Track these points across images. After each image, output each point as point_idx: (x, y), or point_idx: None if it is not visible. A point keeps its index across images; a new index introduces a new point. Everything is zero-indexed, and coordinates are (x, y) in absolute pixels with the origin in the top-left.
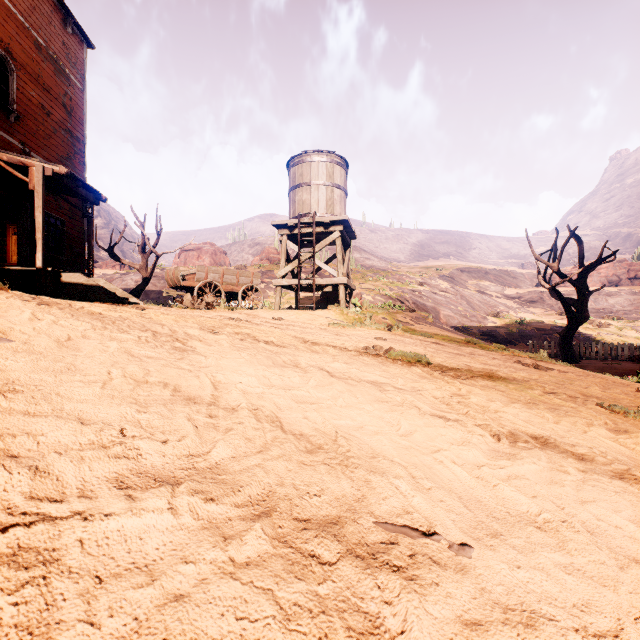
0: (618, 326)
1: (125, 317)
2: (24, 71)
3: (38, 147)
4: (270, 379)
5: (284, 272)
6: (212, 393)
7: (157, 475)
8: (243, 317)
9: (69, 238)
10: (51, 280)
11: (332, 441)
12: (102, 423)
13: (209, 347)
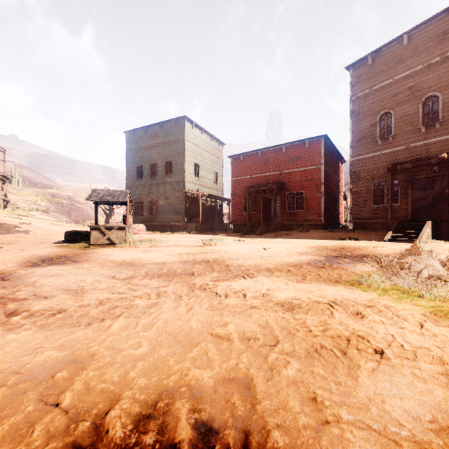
0: None
1: None
2: None
3: None
4: None
5: None
6: None
7: None
8: None
9: None
10: None
11: None
12: None
13: None
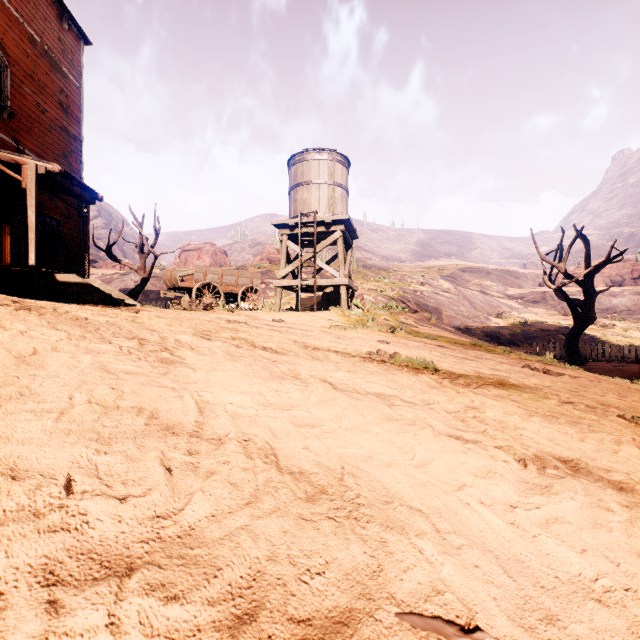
0: (623, 327)
1: (113, 322)
2: (18, 67)
3: (33, 145)
4: (266, 396)
5: (284, 273)
6: (196, 419)
7: (105, 555)
8: (242, 319)
9: (65, 238)
10: (44, 281)
11: (337, 481)
12: (41, 476)
13: (200, 357)
